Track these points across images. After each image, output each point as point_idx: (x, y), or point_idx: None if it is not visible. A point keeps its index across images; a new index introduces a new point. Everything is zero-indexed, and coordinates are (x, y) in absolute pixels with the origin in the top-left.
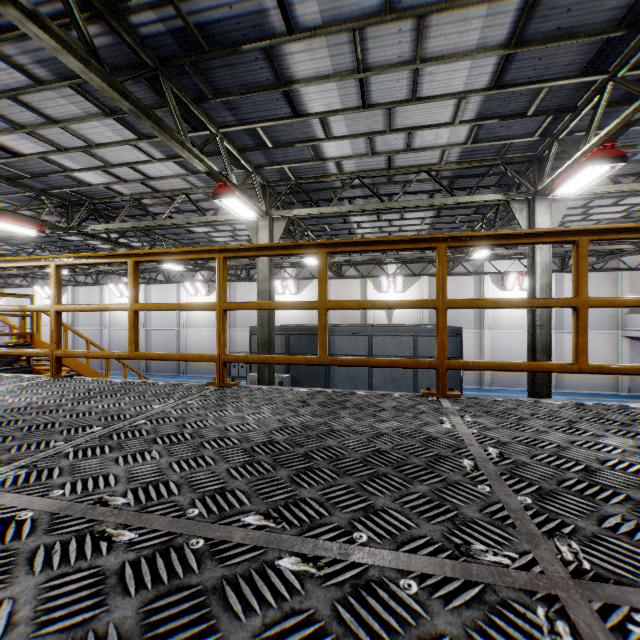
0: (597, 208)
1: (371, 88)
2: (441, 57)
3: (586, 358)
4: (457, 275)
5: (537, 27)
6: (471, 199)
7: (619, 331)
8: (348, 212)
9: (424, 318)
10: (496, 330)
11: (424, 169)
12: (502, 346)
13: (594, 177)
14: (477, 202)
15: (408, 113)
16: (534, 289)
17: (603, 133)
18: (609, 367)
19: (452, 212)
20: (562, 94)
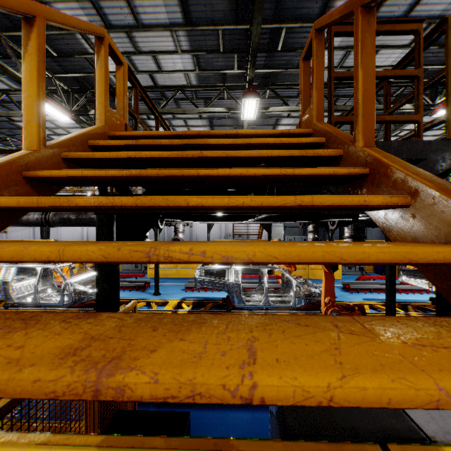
0: None
1: None
2: None
3: None
4: None
5: None
6: None
7: None
8: None
9: None
10: None
11: None
12: None
13: None
14: None
15: (429, 132)
16: None
17: None
18: None
19: None
20: None
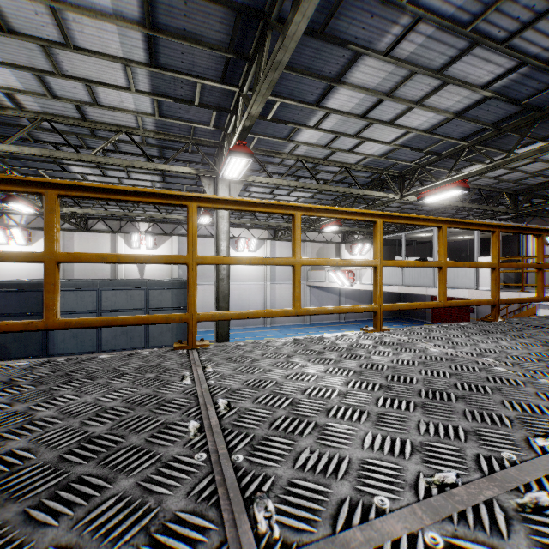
0: (280, 196)
1: (3, 9)
2: (78, 7)
3: (54, 314)
4: (203, 237)
5: (165, 19)
6: (169, 168)
7: (306, 282)
8: (34, 155)
9: (174, 273)
10: (232, 282)
11: (123, 130)
12: (236, 295)
13: (242, 167)
14: (174, 172)
15: (74, 61)
16: (218, 250)
17: (239, 133)
18: (77, 321)
19: (177, 180)
20: (216, 94)
